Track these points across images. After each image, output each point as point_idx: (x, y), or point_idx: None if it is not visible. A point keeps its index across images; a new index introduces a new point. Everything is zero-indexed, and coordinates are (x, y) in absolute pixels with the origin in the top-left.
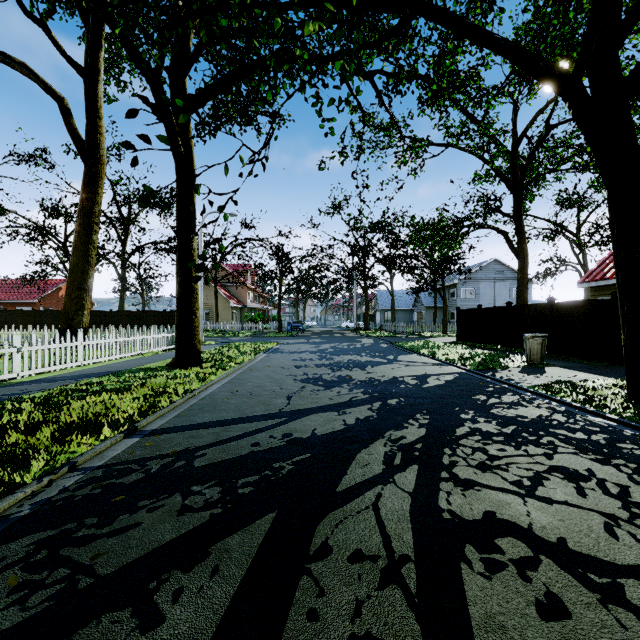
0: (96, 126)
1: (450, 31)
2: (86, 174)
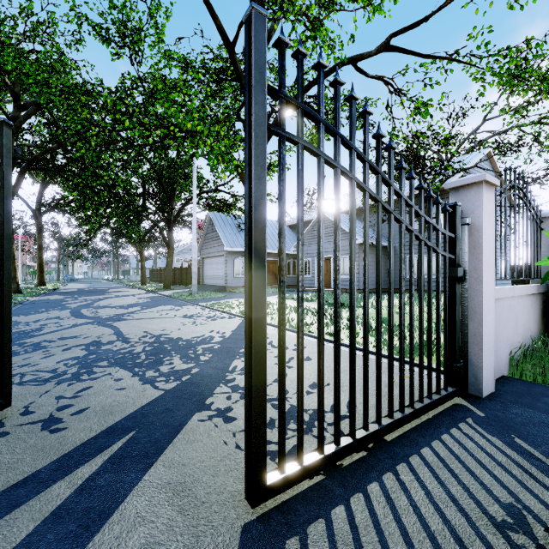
0: None
1: None
2: None
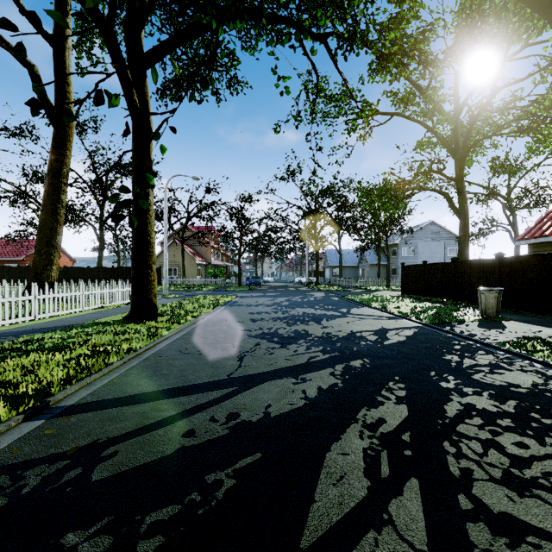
0: (64, 92)
1: None
2: (55, 137)
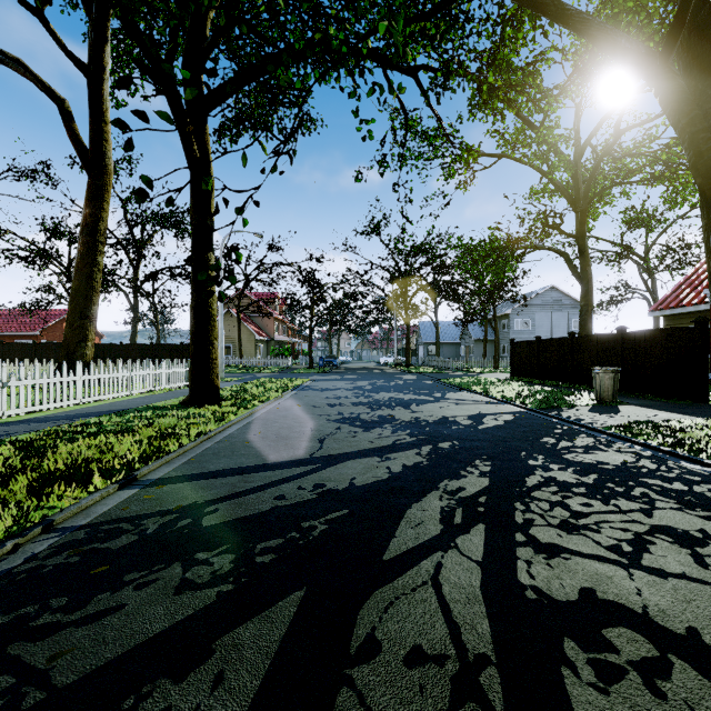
0: (101, 132)
1: (509, 13)
2: (90, 186)
